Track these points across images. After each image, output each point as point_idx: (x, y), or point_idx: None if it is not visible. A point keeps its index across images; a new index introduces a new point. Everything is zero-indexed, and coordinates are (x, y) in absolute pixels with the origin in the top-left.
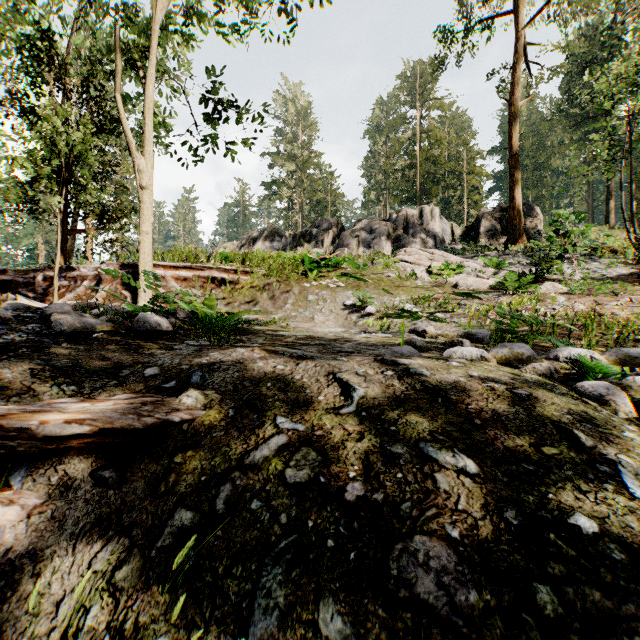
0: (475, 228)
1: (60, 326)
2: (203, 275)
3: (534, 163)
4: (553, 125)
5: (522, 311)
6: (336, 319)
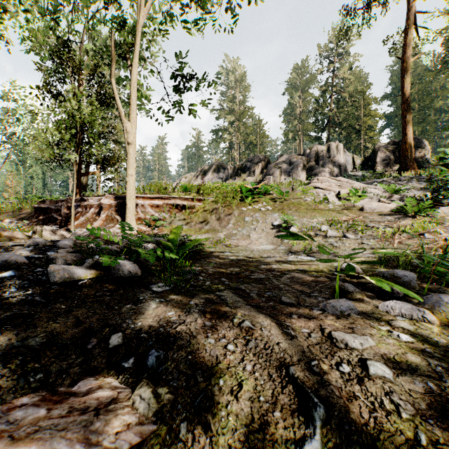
0: (372, 158)
1: (53, 277)
2: (170, 203)
3: (419, 105)
4: (436, 74)
5: (425, 234)
6: (267, 237)
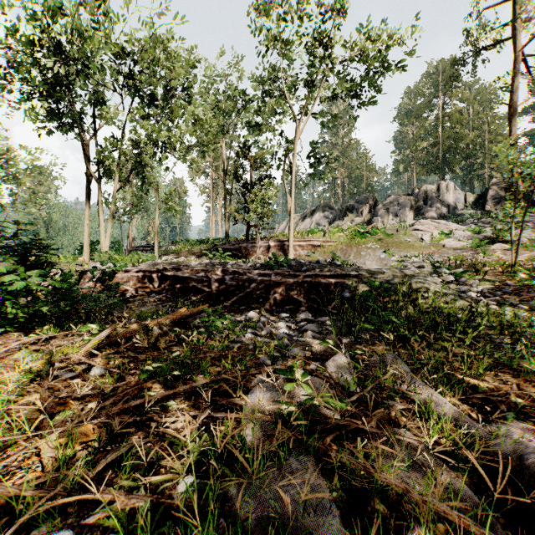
0: (485, 196)
1: (323, 263)
2: (310, 244)
3: None
4: None
5: (468, 259)
6: (376, 263)
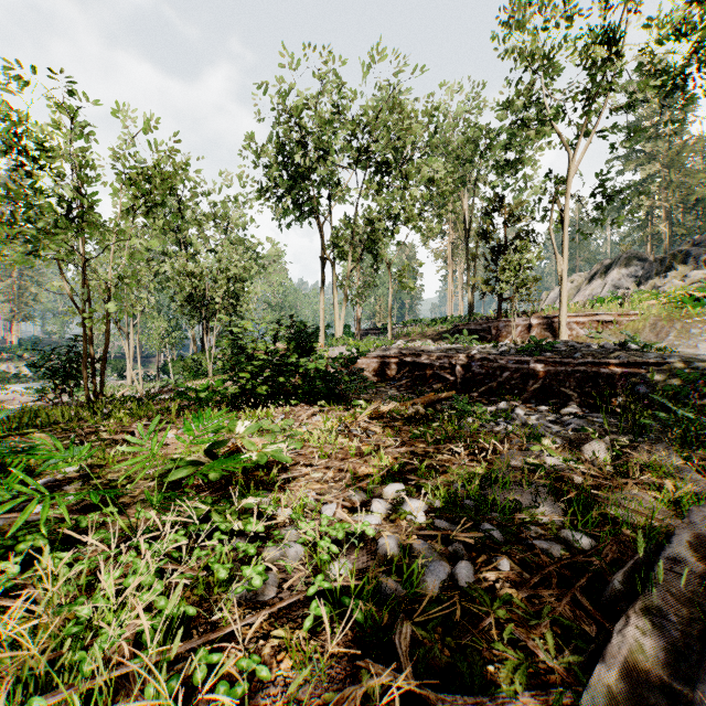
0: None
1: (608, 348)
2: (595, 319)
3: None
4: None
5: None
6: None
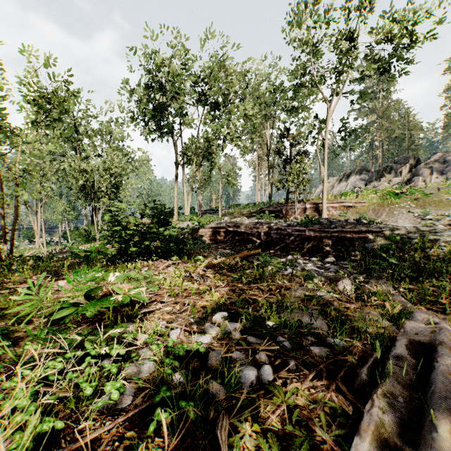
0: None
1: (350, 222)
2: (342, 205)
3: None
4: None
5: None
6: (409, 222)
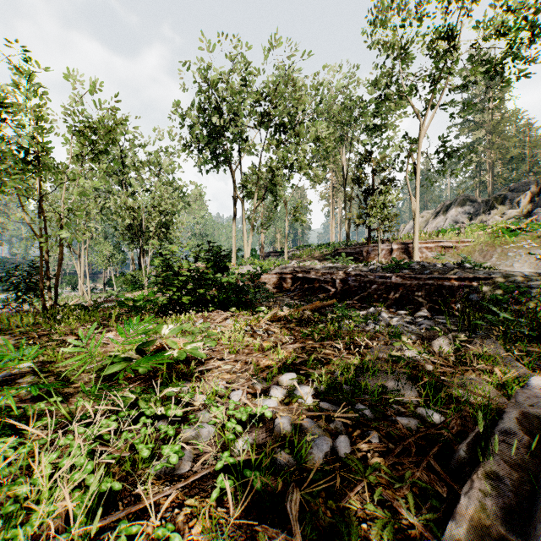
0: None
1: (449, 266)
2: (439, 245)
3: None
4: None
5: None
6: (528, 266)
